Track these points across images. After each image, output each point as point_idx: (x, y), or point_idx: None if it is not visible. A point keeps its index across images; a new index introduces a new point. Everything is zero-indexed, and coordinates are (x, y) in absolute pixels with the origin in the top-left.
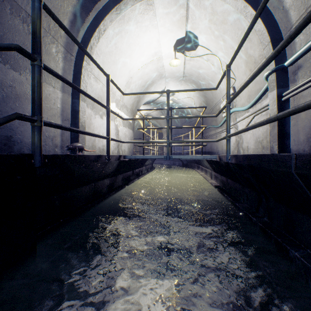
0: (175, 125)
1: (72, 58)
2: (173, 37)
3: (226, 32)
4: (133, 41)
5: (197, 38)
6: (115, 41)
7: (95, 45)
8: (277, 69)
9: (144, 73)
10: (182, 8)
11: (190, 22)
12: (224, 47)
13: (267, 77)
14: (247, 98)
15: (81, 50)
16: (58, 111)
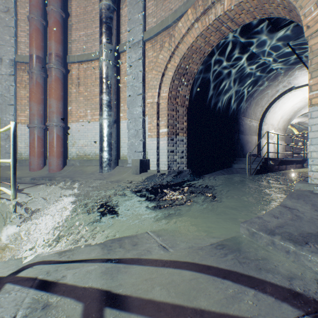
0: None
1: (258, 122)
2: None
3: None
4: (286, 101)
5: None
6: (275, 106)
7: (267, 115)
8: None
9: (294, 107)
10: None
11: None
12: None
13: None
14: None
15: (261, 119)
16: (254, 143)
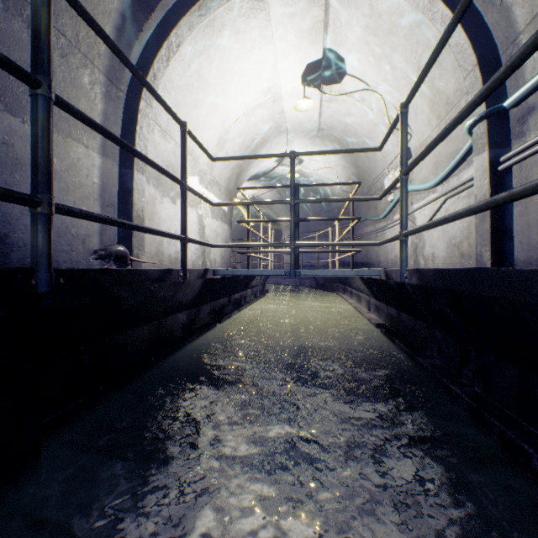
0: (304, 216)
1: (120, 95)
2: (300, 60)
3: (395, 50)
4: (230, 66)
5: (343, 61)
6: (198, 65)
7: (161, 73)
8: (489, 113)
9: (249, 124)
10: (317, 7)
11: (331, 32)
12: (392, 77)
13: (472, 129)
14: (432, 168)
15: (136, 81)
16: (94, 189)
